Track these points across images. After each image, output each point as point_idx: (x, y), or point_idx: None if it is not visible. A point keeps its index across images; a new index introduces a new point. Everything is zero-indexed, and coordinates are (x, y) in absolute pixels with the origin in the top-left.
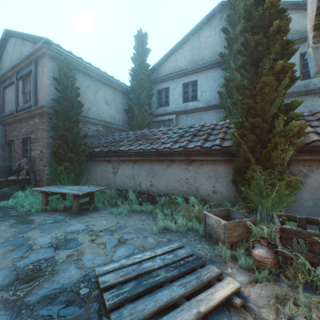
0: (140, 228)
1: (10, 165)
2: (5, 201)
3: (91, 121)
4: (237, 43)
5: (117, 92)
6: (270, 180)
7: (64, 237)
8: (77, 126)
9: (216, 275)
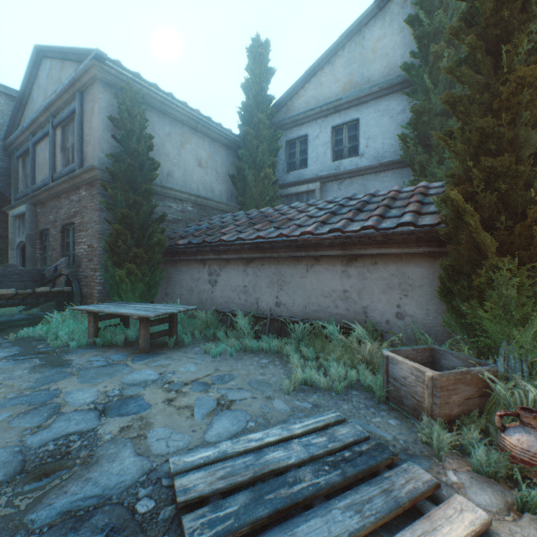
0: (259, 381)
1: (42, 269)
2: (31, 328)
3: (173, 194)
4: (437, 42)
5: (217, 145)
6: (531, 287)
7: (120, 393)
8: (149, 201)
9: (427, 489)
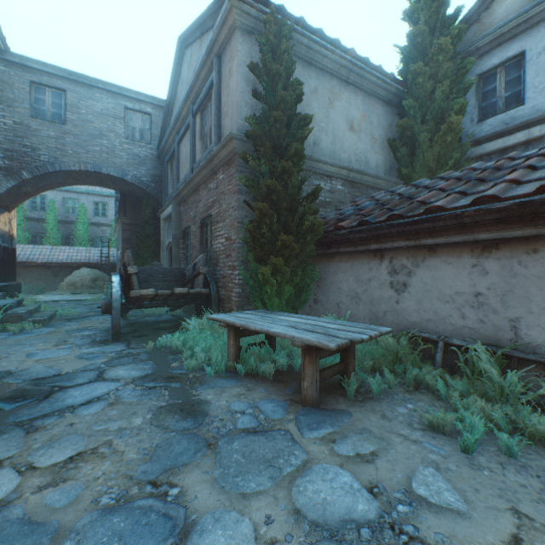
0: None
1: (183, 268)
2: (169, 335)
3: (319, 168)
4: None
5: (372, 101)
6: None
7: None
8: (298, 171)
9: None
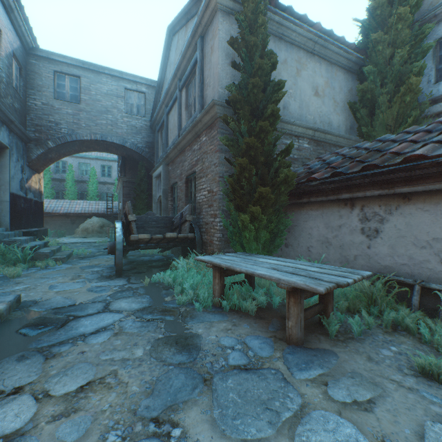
0: None
1: (172, 217)
2: (161, 273)
3: (288, 129)
4: None
5: (334, 69)
6: None
7: None
8: (272, 130)
9: None
